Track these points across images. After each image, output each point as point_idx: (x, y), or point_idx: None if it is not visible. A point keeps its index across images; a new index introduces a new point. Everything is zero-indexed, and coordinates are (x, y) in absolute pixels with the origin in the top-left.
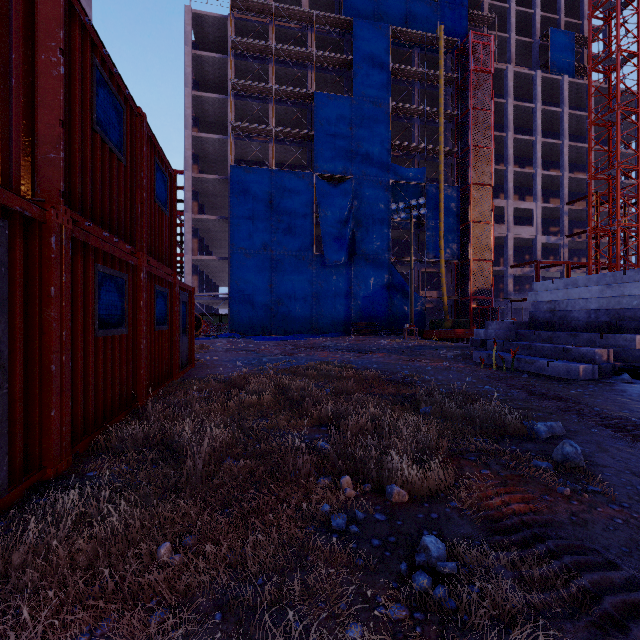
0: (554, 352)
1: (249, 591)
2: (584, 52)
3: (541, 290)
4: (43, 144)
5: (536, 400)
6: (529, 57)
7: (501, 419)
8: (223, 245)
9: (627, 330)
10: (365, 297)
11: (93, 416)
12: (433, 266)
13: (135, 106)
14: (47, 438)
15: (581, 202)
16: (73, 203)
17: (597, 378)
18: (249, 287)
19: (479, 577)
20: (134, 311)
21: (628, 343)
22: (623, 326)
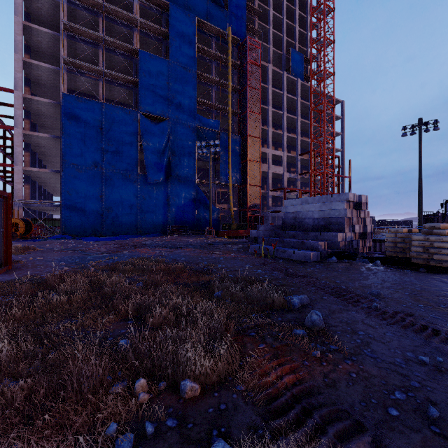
0: (296, 244)
1: None
2: (308, 67)
3: (289, 205)
4: None
5: (289, 278)
6: (280, 63)
7: (270, 296)
8: (57, 160)
9: (333, 230)
10: (178, 207)
11: None
12: (225, 188)
13: None
14: None
15: (306, 155)
16: None
17: (320, 260)
18: (81, 197)
19: None
20: None
21: (334, 238)
22: (331, 228)
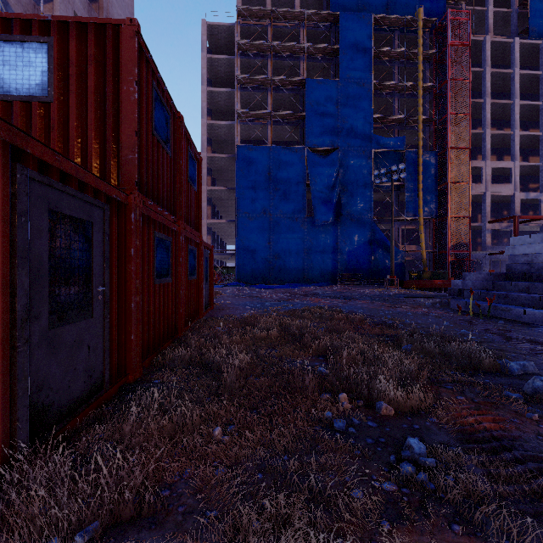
0: (531, 301)
1: (279, 462)
2: None
3: (518, 244)
4: (125, 149)
5: (511, 343)
6: (507, 26)
7: (476, 357)
8: (230, 210)
9: None
10: (350, 252)
11: (153, 341)
12: (412, 223)
13: (176, 111)
14: (129, 354)
15: None
16: (141, 188)
17: None
18: (252, 244)
19: (454, 471)
20: (176, 265)
21: None
22: None
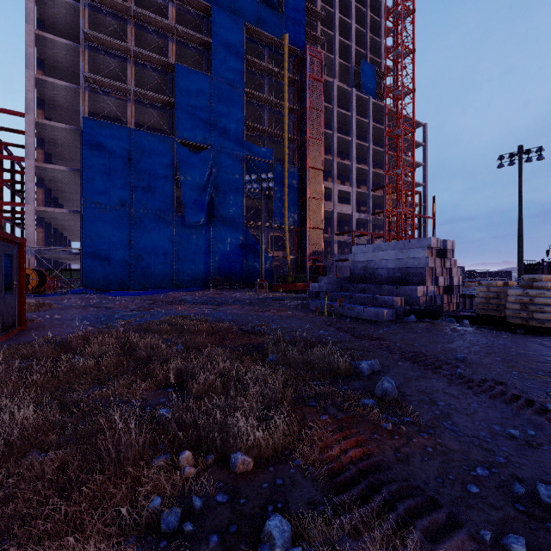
0: (367, 300)
1: None
2: (382, 83)
3: (358, 252)
4: None
5: (358, 340)
6: (348, 77)
7: (334, 361)
8: (76, 198)
9: (412, 283)
10: (223, 255)
11: None
12: (279, 231)
13: None
14: None
15: (380, 190)
16: None
17: (395, 319)
18: (105, 242)
19: None
20: None
21: (413, 292)
22: (409, 280)
